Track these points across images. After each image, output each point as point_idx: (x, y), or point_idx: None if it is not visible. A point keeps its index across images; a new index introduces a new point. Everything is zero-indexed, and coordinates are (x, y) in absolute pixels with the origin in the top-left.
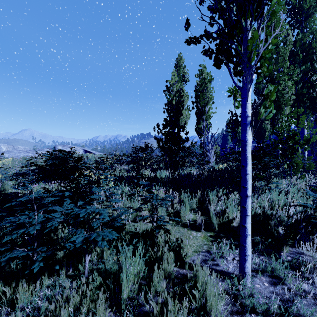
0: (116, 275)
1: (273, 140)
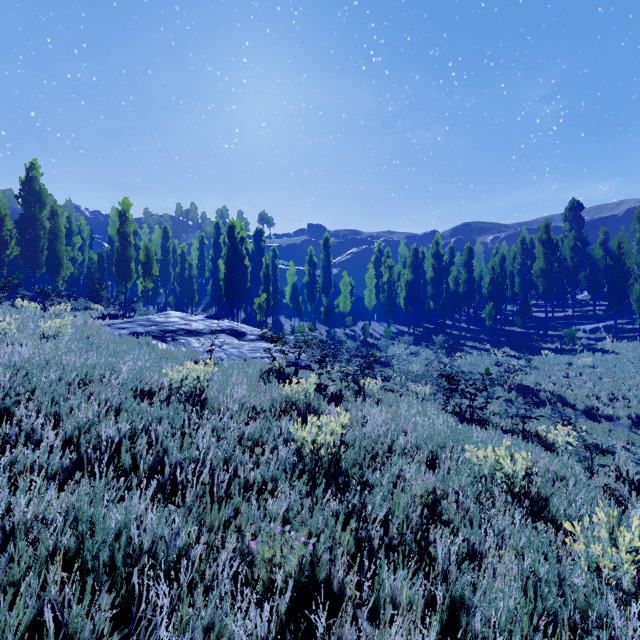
0: None
1: None
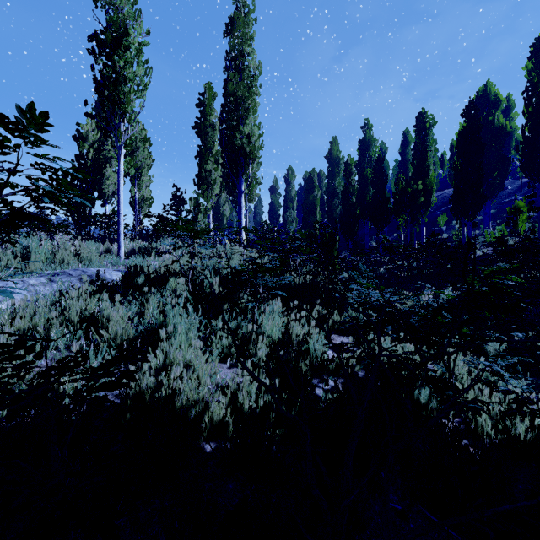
0: (27, 251)
1: (188, 210)
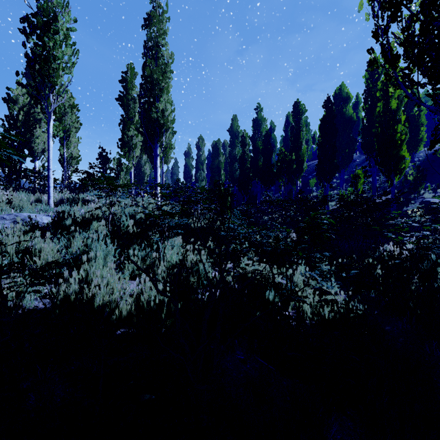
0: None
1: (112, 168)
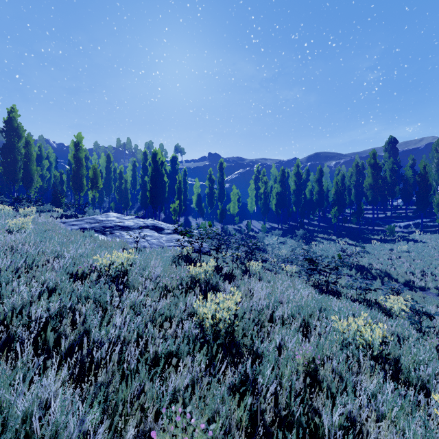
0: None
1: None
